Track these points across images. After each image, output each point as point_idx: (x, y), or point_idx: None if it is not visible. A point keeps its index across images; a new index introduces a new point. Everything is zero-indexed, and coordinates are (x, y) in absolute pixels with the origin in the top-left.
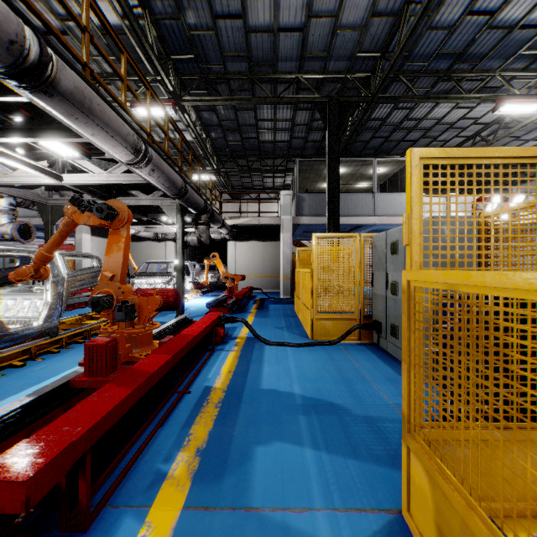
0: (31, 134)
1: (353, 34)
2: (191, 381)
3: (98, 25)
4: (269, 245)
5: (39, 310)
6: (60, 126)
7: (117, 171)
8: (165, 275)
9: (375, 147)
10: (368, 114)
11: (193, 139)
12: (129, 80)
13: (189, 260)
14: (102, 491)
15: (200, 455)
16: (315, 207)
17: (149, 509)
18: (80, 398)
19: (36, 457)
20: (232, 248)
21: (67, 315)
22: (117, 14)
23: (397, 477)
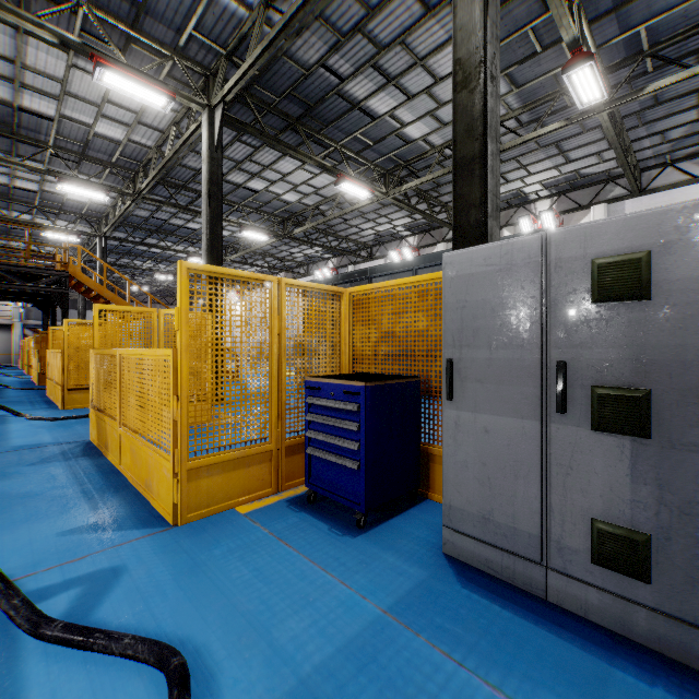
0: None
1: None
2: None
3: None
4: (4, 333)
5: None
6: None
7: None
8: None
9: None
10: None
11: None
12: None
13: None
14: None
15: None
16: (40, 315)
17: None
18: None
19: None
20: None
21: None
22: None
23: None
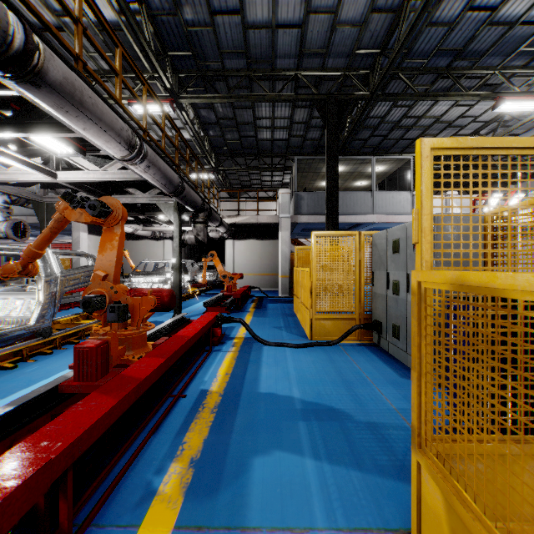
0: (22, 129)
1: (352, 31)
2: (187, 384)
3: (94, 21)
4: (268, 243)
5: (32, 309)
6: (52, 120)
7: (113, 168)
8: (163, 274)
9: (374, 145)
10: (367, 112)
11: (191, 137)
12: (126, 77)
13: (187, 259)
14: (88, 508)
15: (194, 466)
16: (313, 206)
17: (137, 529)
18: (70, 404)
19: (7, 480)
20: (231, 247)
21: (63, 315)
22: (113, 10)
23: (404, 492)
